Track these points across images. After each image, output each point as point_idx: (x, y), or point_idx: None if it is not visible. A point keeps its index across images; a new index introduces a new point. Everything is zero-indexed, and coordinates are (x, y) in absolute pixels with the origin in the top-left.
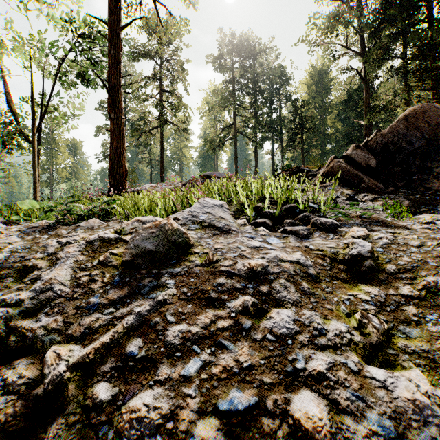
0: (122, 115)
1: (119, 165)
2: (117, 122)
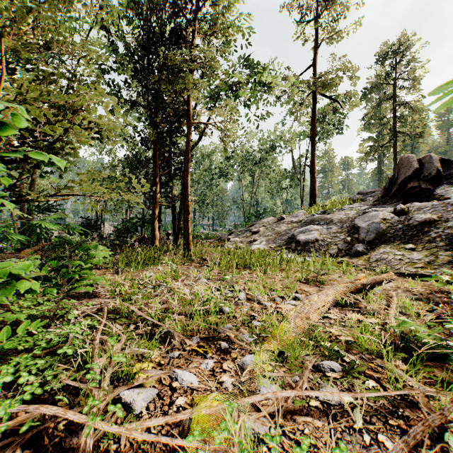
0: (314, 174)
1: (313, 195)
2: (312, 178)
